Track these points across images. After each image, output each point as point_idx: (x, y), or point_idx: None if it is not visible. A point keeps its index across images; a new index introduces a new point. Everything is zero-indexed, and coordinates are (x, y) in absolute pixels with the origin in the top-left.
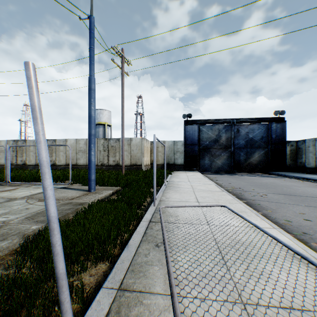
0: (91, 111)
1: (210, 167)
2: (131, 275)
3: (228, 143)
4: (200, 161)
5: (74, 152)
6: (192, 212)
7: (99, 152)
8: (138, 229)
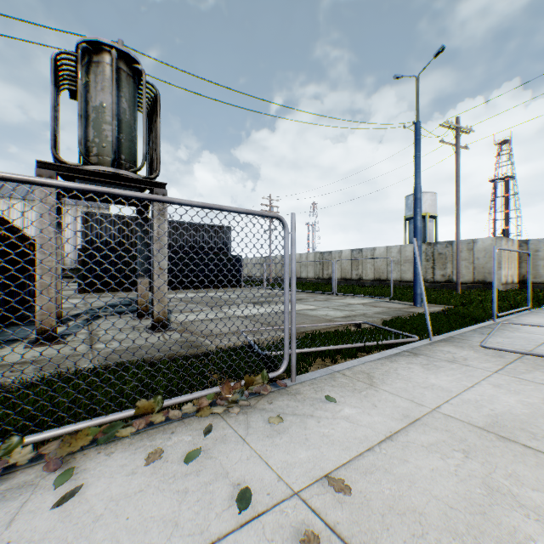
0: (416, 221)
1: None
2: (457, 336)
3: None
4: None
5: (383, 263)
6: (543, 330)
7: None
8: (468, 327)
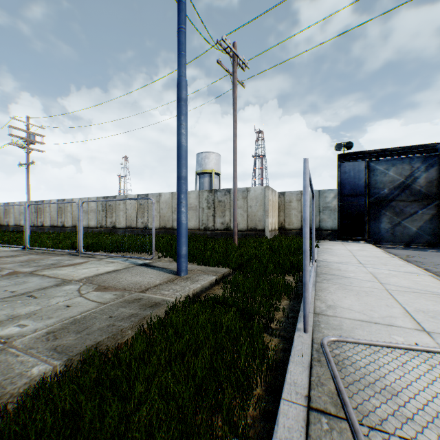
0: (180, 137)
1: (390, 235)
2: None
3: (432, 191)
4: (371, 225)
5: (169, 210)
6: (438, 381)
7: (201, 211)
8: None
